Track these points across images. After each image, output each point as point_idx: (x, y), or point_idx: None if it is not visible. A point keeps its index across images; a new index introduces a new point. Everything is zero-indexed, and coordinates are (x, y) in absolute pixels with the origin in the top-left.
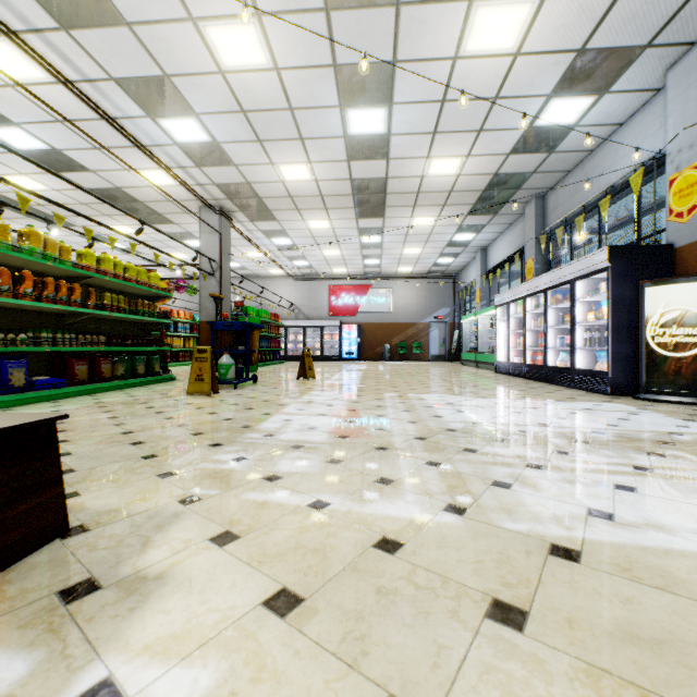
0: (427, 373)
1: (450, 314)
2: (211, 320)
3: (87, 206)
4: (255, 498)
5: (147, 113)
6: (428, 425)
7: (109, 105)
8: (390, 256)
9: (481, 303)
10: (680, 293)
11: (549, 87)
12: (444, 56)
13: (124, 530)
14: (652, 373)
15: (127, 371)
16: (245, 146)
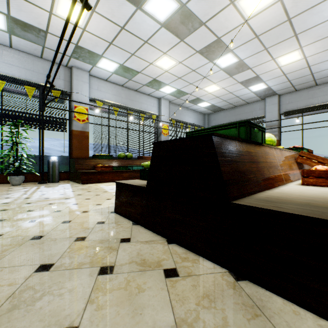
0: None
1: None
2: None
3: None
4: (77, 208)
5: None
6: None
7: None
8: None
9: None
10: None
11: None
12: None
13: (107, 209)
14: None
15: None
16: None
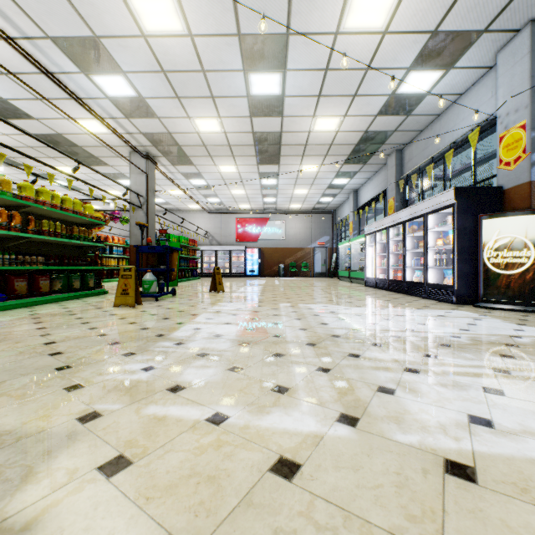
0: (313, 286)
1: (329, 241)
2: (139, 244)
3: (33, 149)
4: (156, 412)
5: (81, 70)
6: (316, 331)
7: (47, 60)
8: (284, 195)
9: (354, 232)
10: (509, 224)
11: (409, 62)
12: (328, 31)
13: (8, 459)
14: (488, 286)
15: (64, 287)
16: (166, 101)
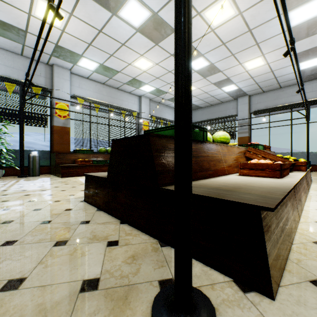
0: None
1: None
2: None
3: None
4: (51, 198)
5: None
6: None
7: None
8: None
9: None
10: None
11: None
12: None
13: (78, 199)
14: None
15: None
16: None
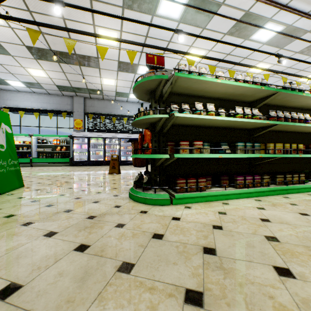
0: (67, 168)
1: None
2: None
3: None
4: None
5: None
6: None
7: None
8: None
9: None
10: None
11: None
12: None
13: None
14: None
15: None
16: (144, 27)
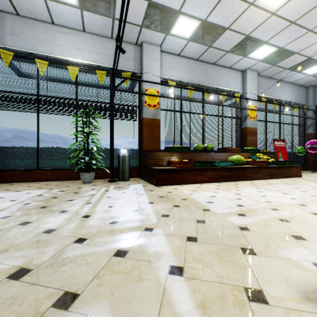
0: None
1: None
2: None
3: None
4: None
5: None
6: None
7: None
8: None
9: None
10: None
11: None
12: None
13: None
14: None
15: None
16: None
